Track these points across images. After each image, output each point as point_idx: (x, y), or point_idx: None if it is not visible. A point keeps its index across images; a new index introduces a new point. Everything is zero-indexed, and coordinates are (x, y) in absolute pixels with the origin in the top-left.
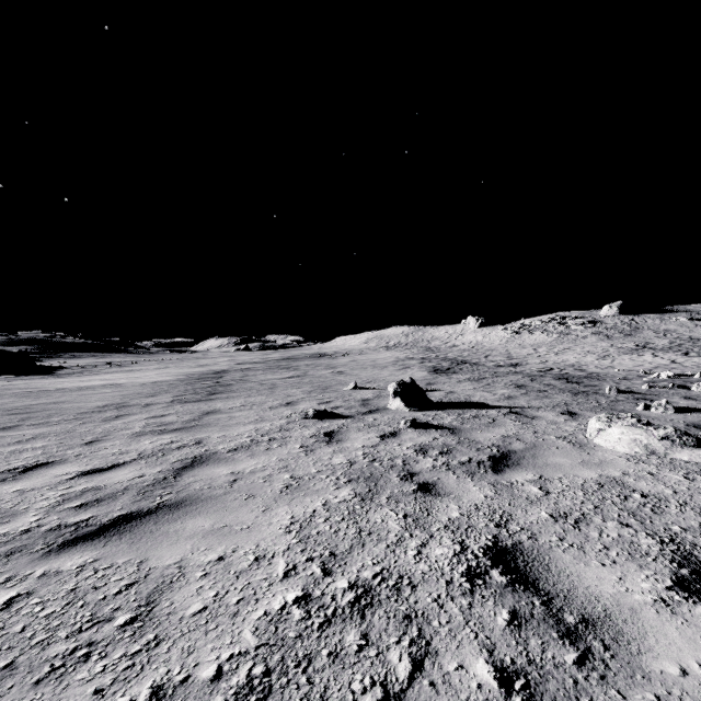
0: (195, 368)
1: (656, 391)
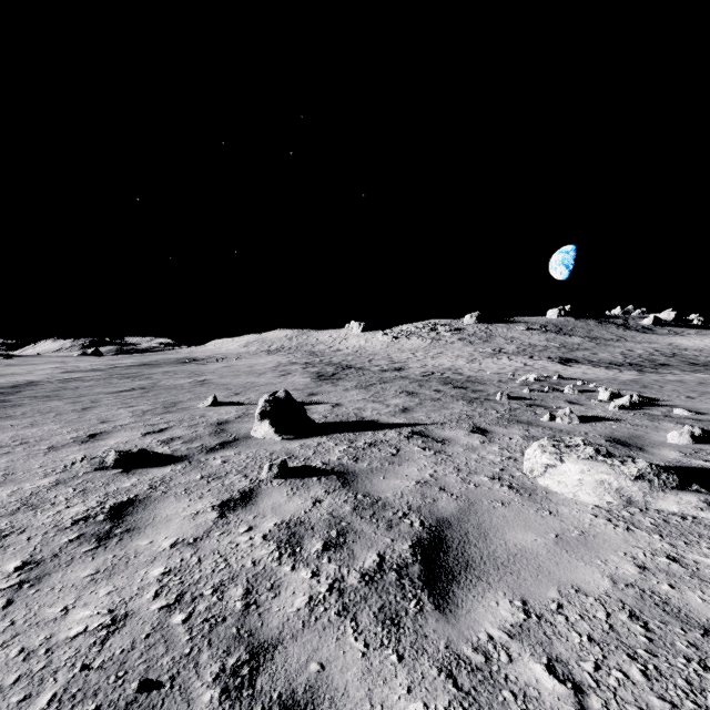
0: None
1: (538, 395)
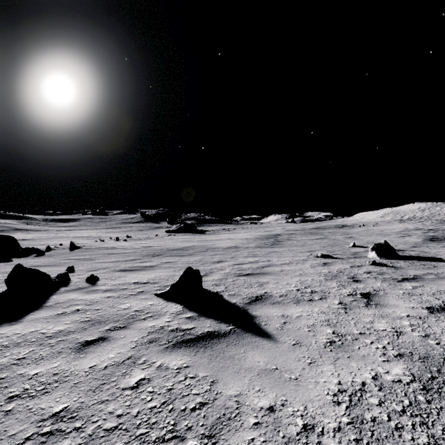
0: (263, 232)
1: None
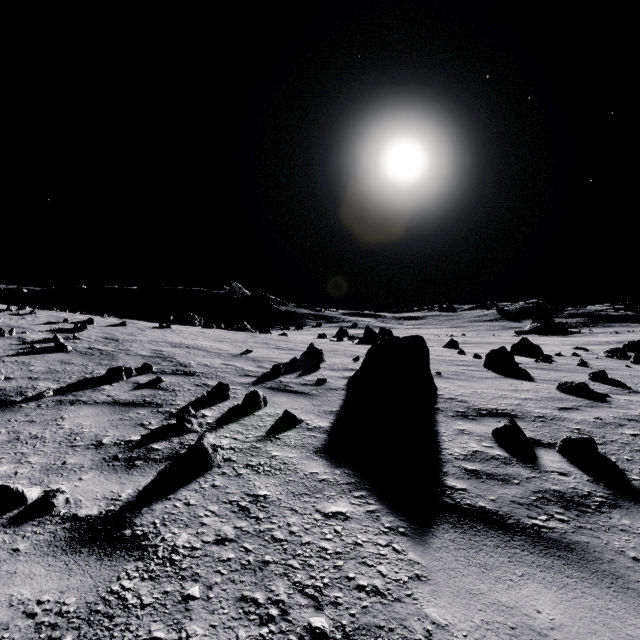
0: None
1: None
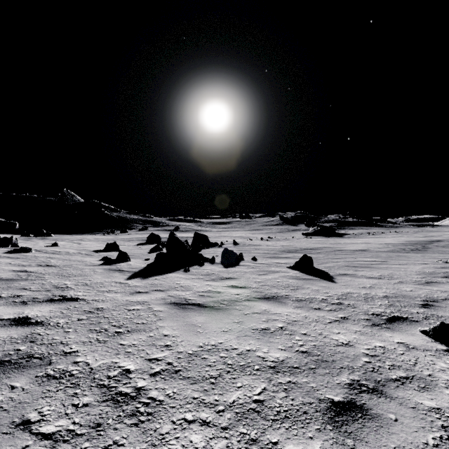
0: (419, 238)
1: None
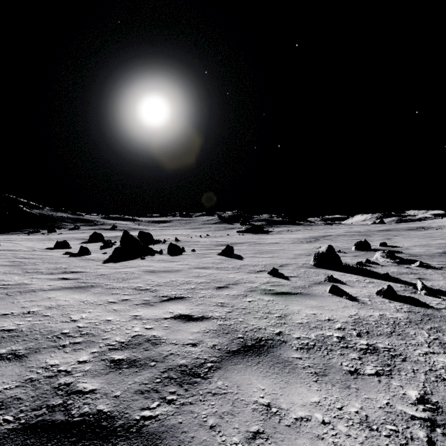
0: (320, 233)
1: None
